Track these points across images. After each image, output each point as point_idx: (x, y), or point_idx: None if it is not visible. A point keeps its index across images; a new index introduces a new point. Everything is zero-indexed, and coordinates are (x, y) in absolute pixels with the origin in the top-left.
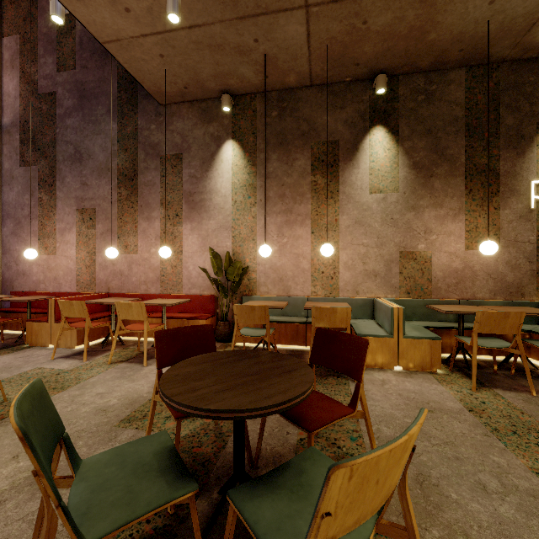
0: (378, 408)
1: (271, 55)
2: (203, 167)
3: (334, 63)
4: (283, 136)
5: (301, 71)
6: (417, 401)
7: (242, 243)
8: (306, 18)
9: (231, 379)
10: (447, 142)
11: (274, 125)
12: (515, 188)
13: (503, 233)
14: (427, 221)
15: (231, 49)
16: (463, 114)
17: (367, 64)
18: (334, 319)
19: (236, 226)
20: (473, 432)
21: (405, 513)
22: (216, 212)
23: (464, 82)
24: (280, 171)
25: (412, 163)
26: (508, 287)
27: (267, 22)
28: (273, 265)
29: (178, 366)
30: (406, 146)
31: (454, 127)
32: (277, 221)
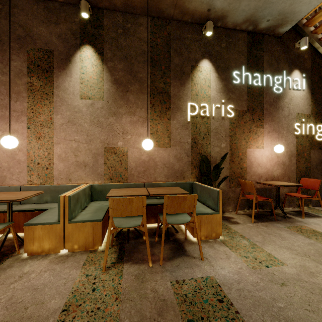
0: None
1: None
2: None
3: None
4: None
5: None
6: (17, 307)
7: None
8: None
9: None
10: (138, 68)
11: None
12: (180, 106)
13: (173, 136)
14: (124, 124)
15: None
16: (149, 49)
17: None
18: None
19: None
20: None
21: None
22: None
23: (149, 27)
24: None
25: (113, 79)
26: (175, 173)
27: None
28: None
29: None
30: (109, 66)
31: (143, 58)
32: None
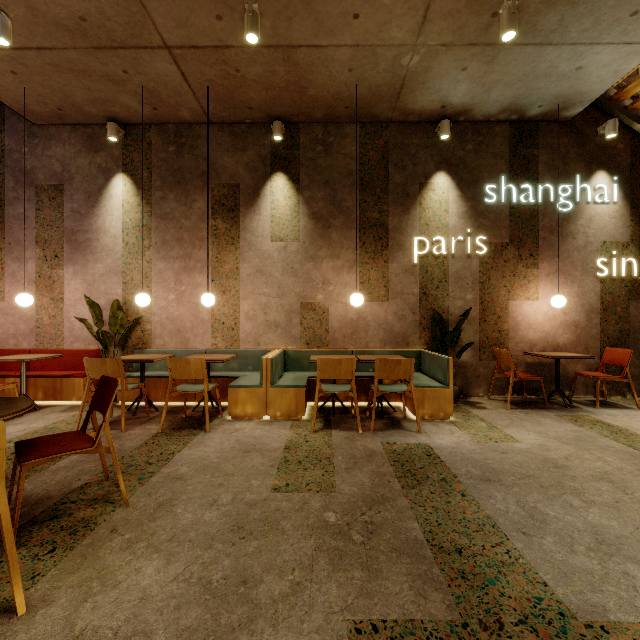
0: (200, 453)
1: (150, 88)
2: (88, 202)
3: (225, 104)
4: (181, 174)
5: (192, 107)
6: (247, 444)
7: (136, 291)
8: (172, 58)
9: None
10: (343, 195)
11: (171, 162)
12: (402, 243)
13: (391, 285)
14: (325, 271)
15: (99, 76)
16: (358, 168)
17: (261, 109)
18: (189, 370)
19: (128, 271)
20: (264, 464)
21: None
22: (105, 255)
23: (358, 138)
24: (177, 212)
25: (311, 213)
26: (396, 337)
27: (130, 56)
28: (170, 315)
29: None
30: (306, 196)
31: (349, 180)
32: (175, 266)
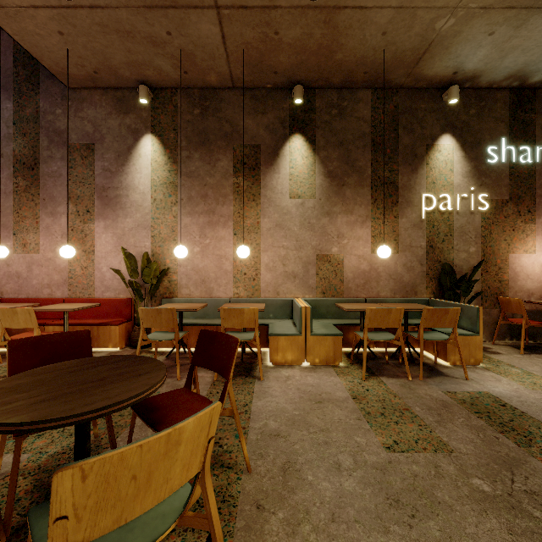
0: (273, 404)
1: (188, 50)
2: (118, 160)
3: (253, 68)
4: (205, 135)
5: (221, 71)
6: (311, 393)
7: (163, 244)
8: (218, 19)
9: (64, 388)
10: (357, 155)
11: (196, 123)
12: (410, 199)
13: (401, 239)
14: (340, 226)
15: (142, 38)
16: (370, 130)
17: (285, 74)
18: (242, 320)
19: (155, 225)
20: (349, 417)
21: (205, 502)
22: (134, 210)
23: (370, 102)
24: (202, 170)
25: (327, 172)
26: (405, 286)
27: (178, 16)
28: (195, 267)
29: (13, 378)
30: (322, 156)
31: (362, 142)
32: (199, 221)
